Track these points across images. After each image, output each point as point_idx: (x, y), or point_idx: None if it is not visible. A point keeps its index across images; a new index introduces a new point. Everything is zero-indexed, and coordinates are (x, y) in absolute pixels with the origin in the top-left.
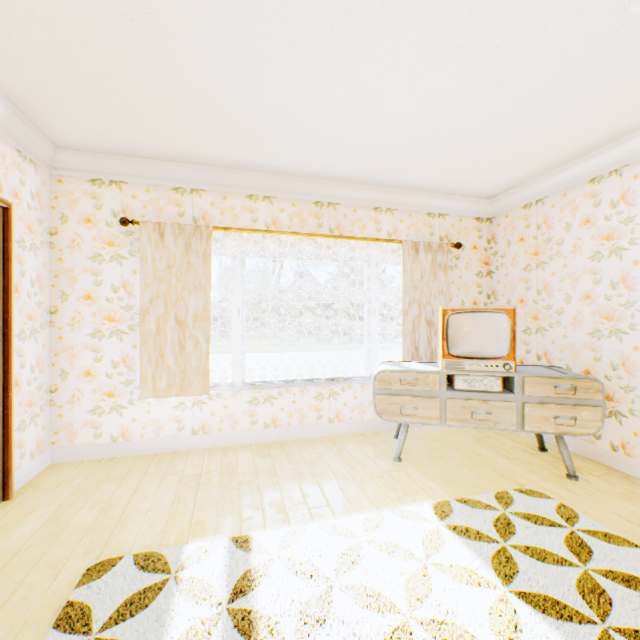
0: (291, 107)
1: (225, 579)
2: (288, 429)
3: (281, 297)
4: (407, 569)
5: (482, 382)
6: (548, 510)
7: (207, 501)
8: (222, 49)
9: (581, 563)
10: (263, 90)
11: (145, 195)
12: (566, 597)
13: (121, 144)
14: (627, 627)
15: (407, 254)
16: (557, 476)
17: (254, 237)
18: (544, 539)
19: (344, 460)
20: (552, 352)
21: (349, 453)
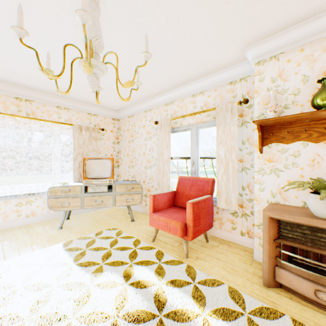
0: None
1: None
2: None
3: None
4: (32, 270)
5: (100, 188)
6: (114, 234)
7: None
8: None
9: (112, 248)
10: None
11: None
12: (97, 259)
13: None
14: (111, 262)
15: (76, 131)
16: (128, 221)
17: None
18: (104, 243)
19: (29, 234)
20: (136, 175)
21: (34, 231)
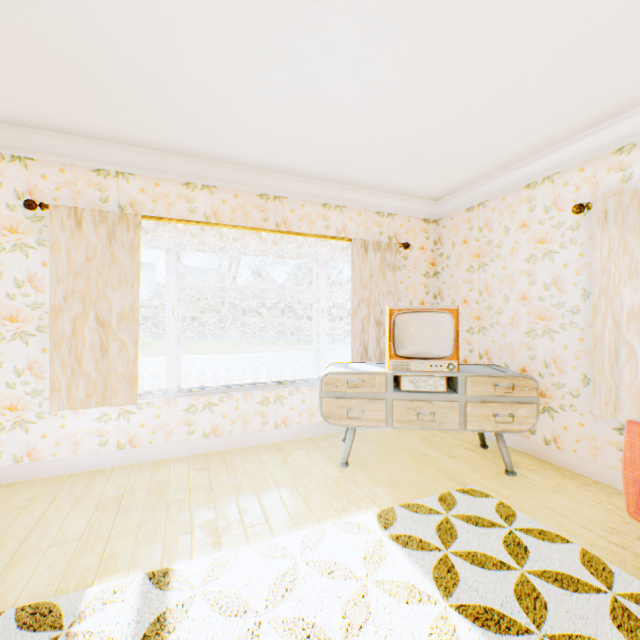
0: (226, 84)
1: (132, 628)
2: (230, 438)
3: (223, 295)
4: (346, 591)
5: (427, 382)
6: (488, 510)
7: (126, 528)
8: (135, 2)
9: (519, 565)
10: (191, 60)
11: (58, 175)
12: (505, 605)
13: (24, 112)
14: (561, 632)
15: (356, 253)
16: (497, 473)
17: (192, 229)
18: (484, 542)
19: (289, 469)
20: (493, 351)
21: (295, 461)
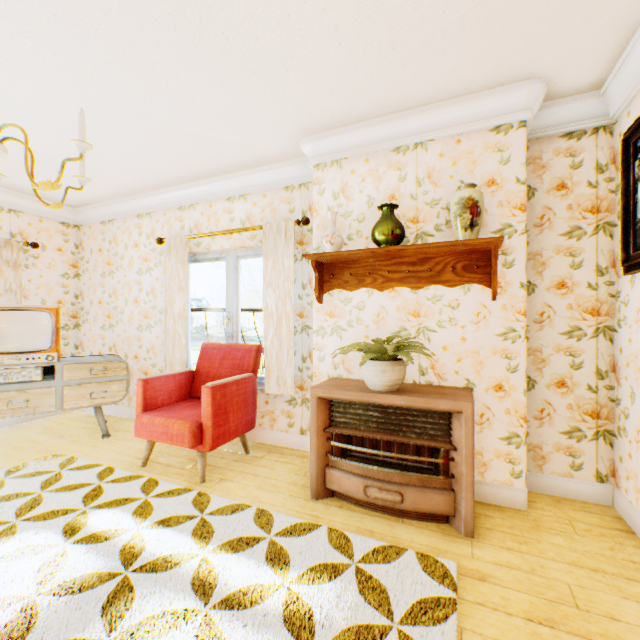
0: None
1: None
2: None
3: None
4: None
5: (22, 374)
6: (58, 465)
7: None
8: None
9: (46, 490)
10: None
11: None
12: (5, 517)
13: None
14: (39, 515)
15: None
16: (96, 439)
17: None
18: (28, 486)
19: None
20: (119, 344)
21: None
